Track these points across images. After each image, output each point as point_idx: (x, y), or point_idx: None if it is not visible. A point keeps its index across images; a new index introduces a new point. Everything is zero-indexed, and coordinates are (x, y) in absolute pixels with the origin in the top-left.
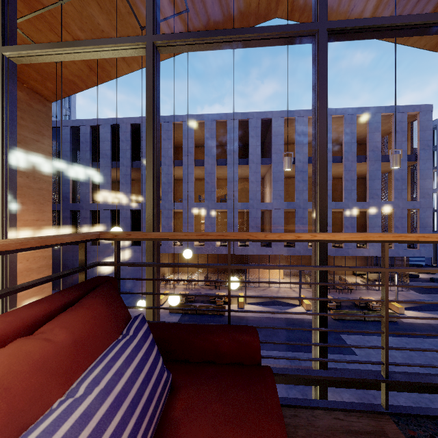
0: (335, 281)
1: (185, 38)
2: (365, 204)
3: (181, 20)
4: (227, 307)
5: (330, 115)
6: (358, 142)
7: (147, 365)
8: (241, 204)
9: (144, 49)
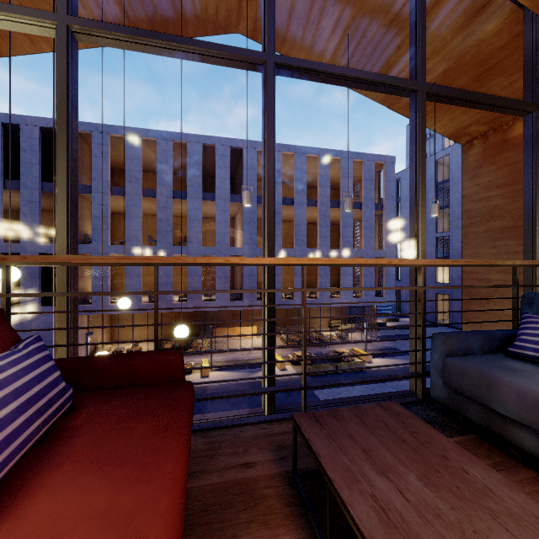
0: (310, 335)
1: (114, 31)
2: (339, 251)
3: (116, 2)
4: (187, 378)
5: (305, 153)
6: (333, 187)
7: (38, 370)
8: (206, 249)
9: (54, 30)
